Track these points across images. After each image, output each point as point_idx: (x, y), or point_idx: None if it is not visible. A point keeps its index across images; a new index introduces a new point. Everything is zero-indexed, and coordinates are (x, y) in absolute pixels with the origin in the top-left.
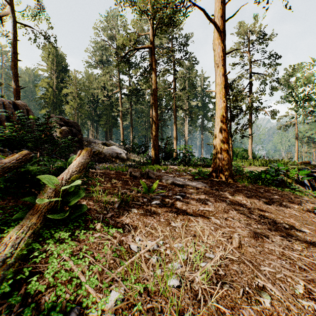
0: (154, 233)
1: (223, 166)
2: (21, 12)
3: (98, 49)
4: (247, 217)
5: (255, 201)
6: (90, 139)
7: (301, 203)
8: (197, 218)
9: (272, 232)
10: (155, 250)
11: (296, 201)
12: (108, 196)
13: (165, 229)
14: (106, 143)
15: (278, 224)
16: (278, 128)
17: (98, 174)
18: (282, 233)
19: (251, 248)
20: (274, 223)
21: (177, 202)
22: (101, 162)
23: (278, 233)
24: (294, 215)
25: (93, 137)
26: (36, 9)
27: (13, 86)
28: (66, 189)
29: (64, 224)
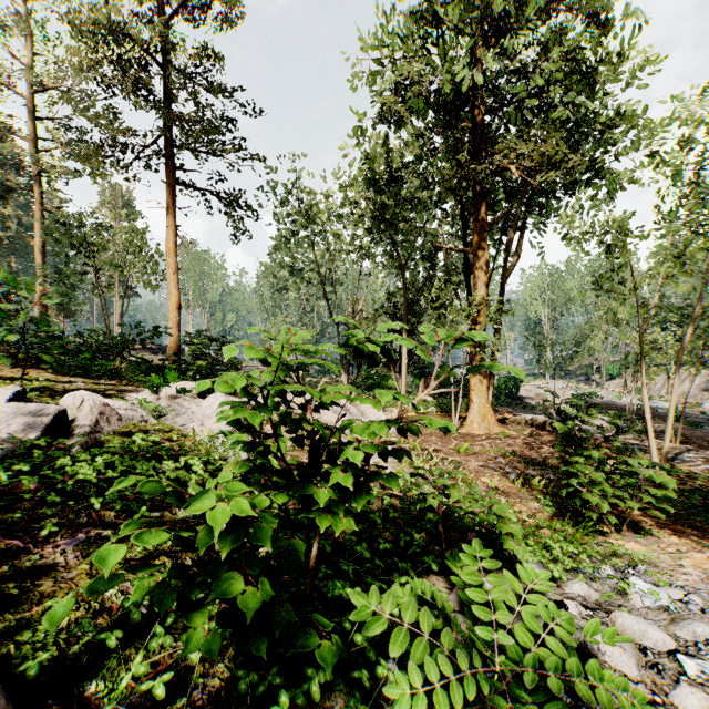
0: None
1: None
2: None
3: None
4: None
5: None
6: None
7: None
8: None
9: None
10: None
11: None
12: None
13: None
14: None
15: None
16: None
17: None
18: None
19: None
20: None
21: None
22: None
23: None
24: None
25: None
26: None
27: None
28: None
29: None
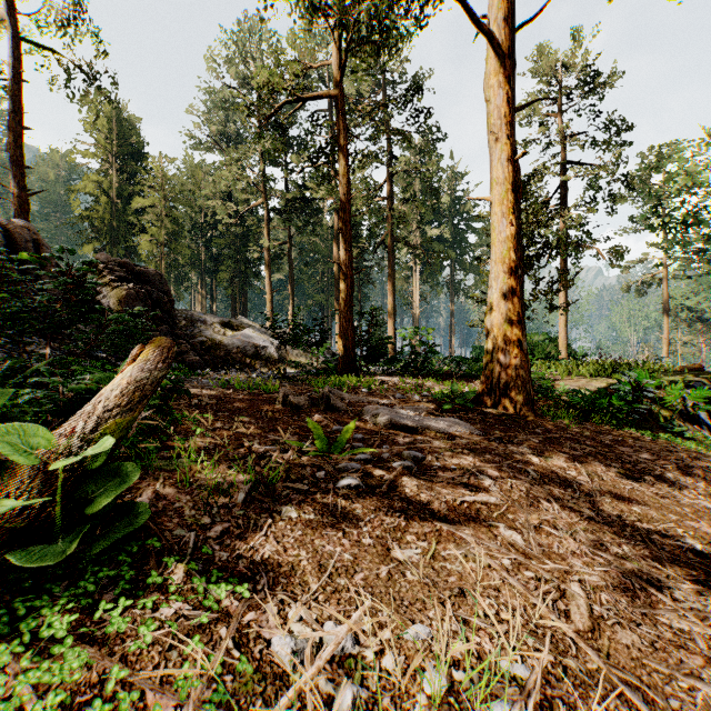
0: (344, 590)
1: (509, 378)
2: (33, 15)
3: (213, 107)
4: (588, 520)
5: (597, 470)
6: (192, 314)
7: (710, 474)
8: (463, 532)
9: (666, 569)
10: (349, 655)
11: (697, 469)
12: (220, 468)
13: (377, 572)
14: (231, 323)
15: (672, 540)
16: (625, 288)
17: (204, 400)
18: (692, 571)
19: (626, 629)
20: (663, 537)
21: (403, 479)
22: (220, 367)
23: (681, 570)
24: (703, 508)
25: (204, 308)
26: (67, 8)
27: (13, 189)
28: (85, 462)
29: (72, 572)
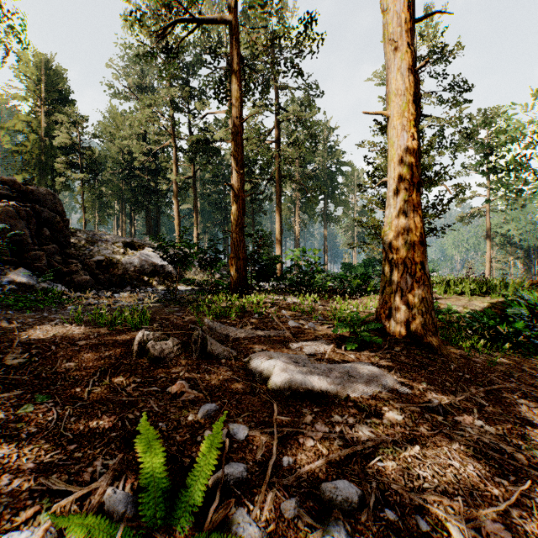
0: None
1: (411, 304)
2: None
3: (129, 60)
4: None
5: None
6: (95, 235)
7: None
8: None
9: None
10: None
11: None
12: None
13: None
14: (133, 243)
15: None
16: (458, 218)
17: (6, 358)
18: None
19: None
20: None
21: None
22: (116, 285)
23: None
24: None
25: (124, 230)
26: None
27: None
28: None
29: None
